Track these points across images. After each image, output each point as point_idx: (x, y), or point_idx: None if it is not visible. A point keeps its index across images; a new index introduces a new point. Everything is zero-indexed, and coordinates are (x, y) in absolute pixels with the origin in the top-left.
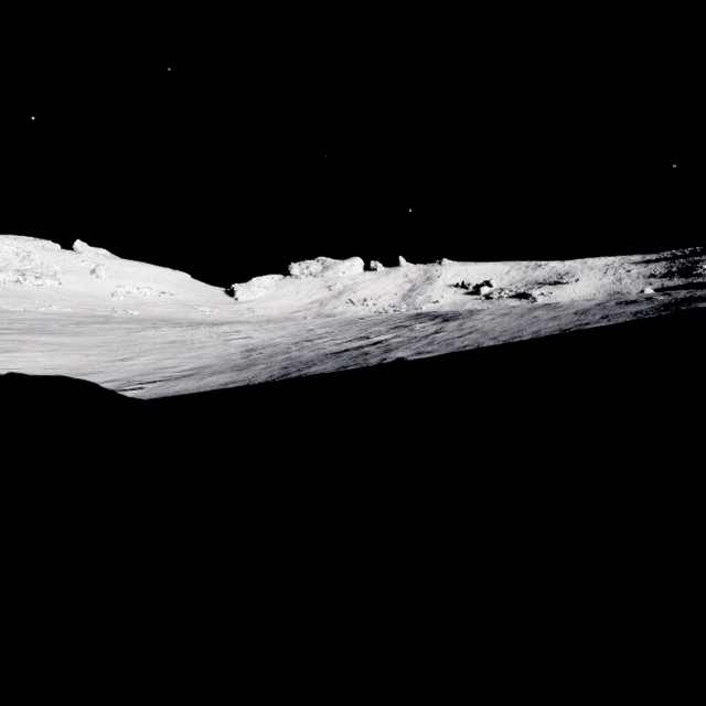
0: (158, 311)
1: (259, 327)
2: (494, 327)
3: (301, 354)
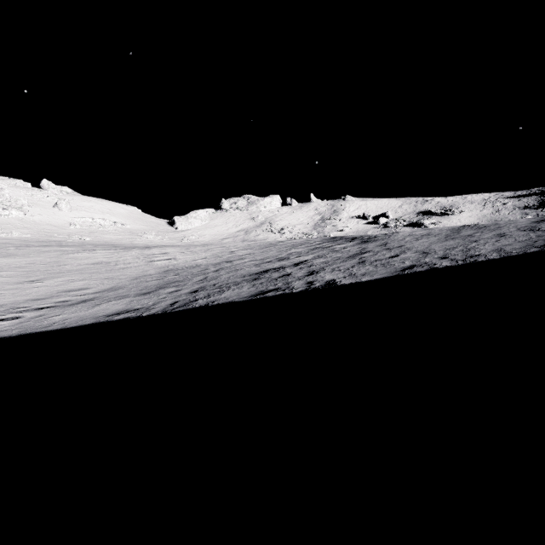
0: (108, 238)
1: (186, 249)
2: (428, 245)
3: (217, 275)
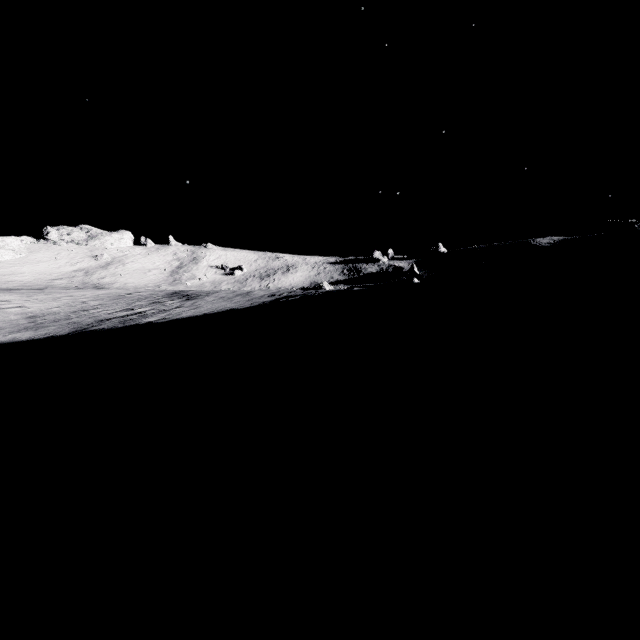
0: None
1: (29, 297)
2: (209, 305)
3: (82, 320)
